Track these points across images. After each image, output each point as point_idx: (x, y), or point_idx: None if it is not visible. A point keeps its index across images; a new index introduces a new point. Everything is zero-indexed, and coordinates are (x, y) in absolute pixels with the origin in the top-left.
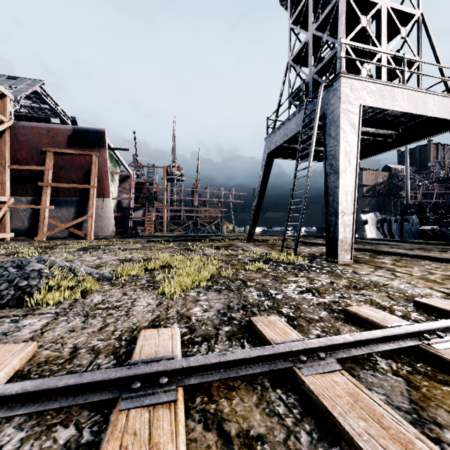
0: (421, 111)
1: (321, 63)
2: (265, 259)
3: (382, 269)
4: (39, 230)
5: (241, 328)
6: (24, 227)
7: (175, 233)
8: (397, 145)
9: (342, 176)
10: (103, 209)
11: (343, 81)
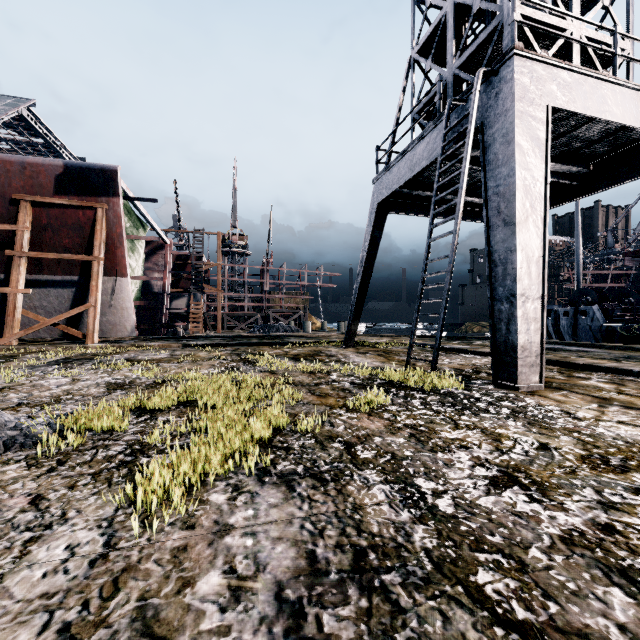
0: None
1: (470, 48)
2: (381, 380)
3: (614, 405)
4: (6, 329)
5: None
6: None
7: (235, 331)
8: (585, 192)
9: (520, 229)
10: (116, 295)
11: (518, 63)
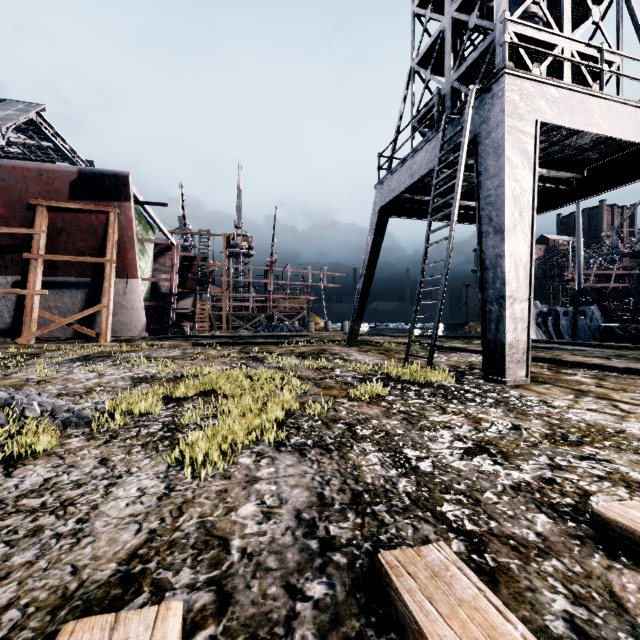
0: (630, 135)
1: (466, 62)
2: (380, 375)
3: (589, 396)
4: (24, 328)
5: (355, 587)
6: (4, 323)
7: (240, 331)
8: (579, 197)
9: (509, 236)
10: (127, 296)
11: (508, 81)
